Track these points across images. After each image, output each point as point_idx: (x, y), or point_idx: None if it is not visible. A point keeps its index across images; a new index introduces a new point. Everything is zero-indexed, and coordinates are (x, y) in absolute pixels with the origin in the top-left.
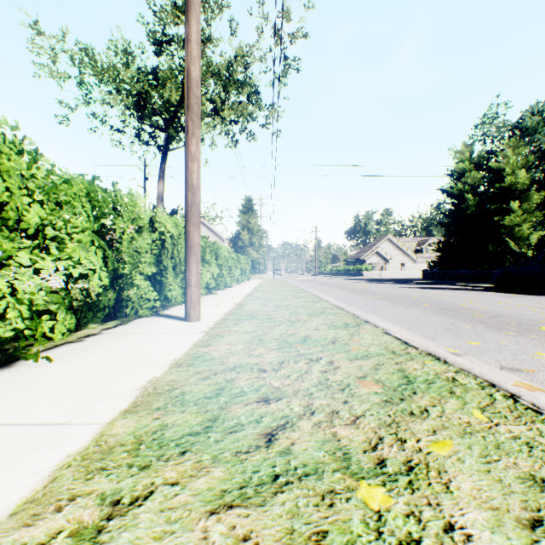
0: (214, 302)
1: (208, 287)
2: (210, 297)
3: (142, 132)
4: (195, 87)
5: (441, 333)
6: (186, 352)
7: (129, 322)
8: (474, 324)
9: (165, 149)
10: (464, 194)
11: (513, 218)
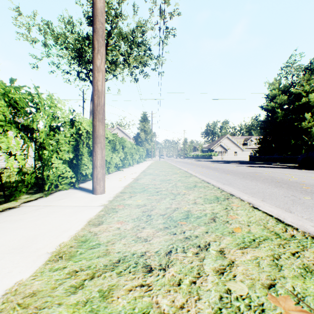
0: (119, 177)
1: (117, 166)
2: (118, 173)
3: (80, 72)
4: (100, 15)
5: (292, 204)
6: (75, 234)
7: (50, 194)
8: (310, 195)
9: None
10: (275, 109)
11: (307, 123)
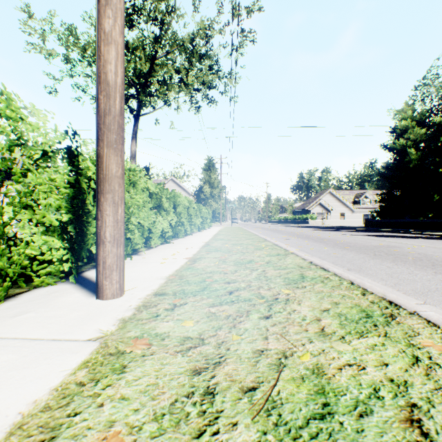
0: (164, 255)
1: (164, 236)
2: (165, 247)
3: None
4: None
5: None
6: None
7: (10, 298)
8: None
9: (137, 113)
10: (406, 149)
11: None
